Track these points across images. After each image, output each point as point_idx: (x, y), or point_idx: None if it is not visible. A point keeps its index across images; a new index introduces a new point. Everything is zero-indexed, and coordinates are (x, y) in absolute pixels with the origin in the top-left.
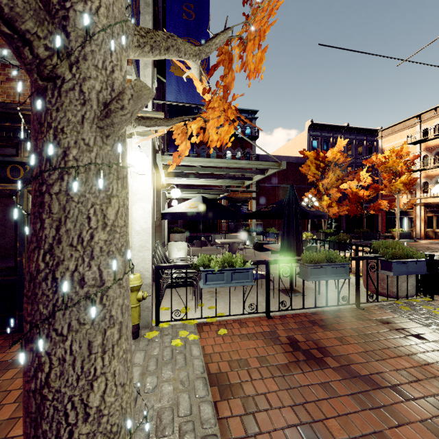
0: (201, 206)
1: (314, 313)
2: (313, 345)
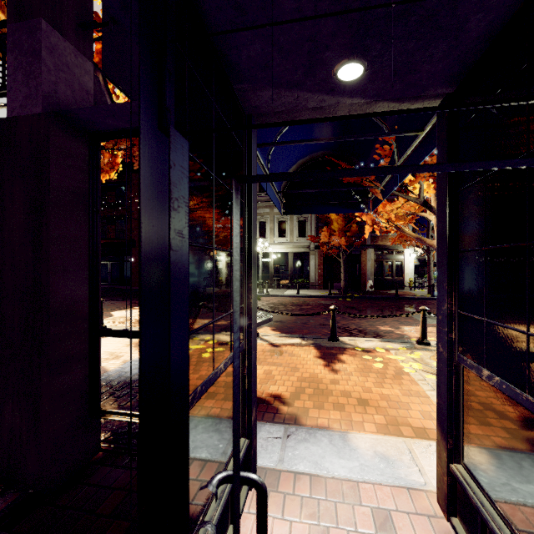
0: (418, 262)
1: None
2: None
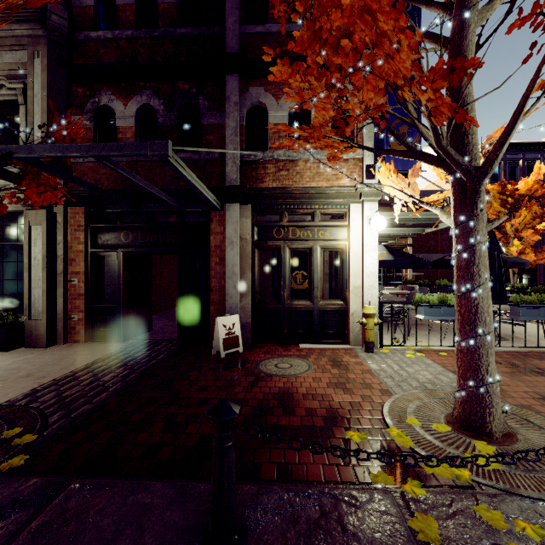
0: (388, 254)
1: (524, 351)
2: (532, 367)
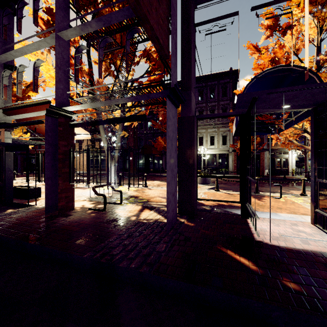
0: (298, 159)
1: None
2: None
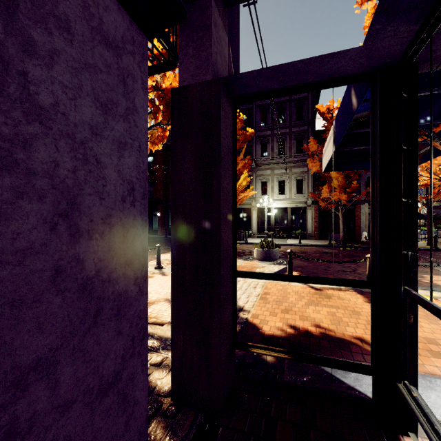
0: None
1: None
2: None
